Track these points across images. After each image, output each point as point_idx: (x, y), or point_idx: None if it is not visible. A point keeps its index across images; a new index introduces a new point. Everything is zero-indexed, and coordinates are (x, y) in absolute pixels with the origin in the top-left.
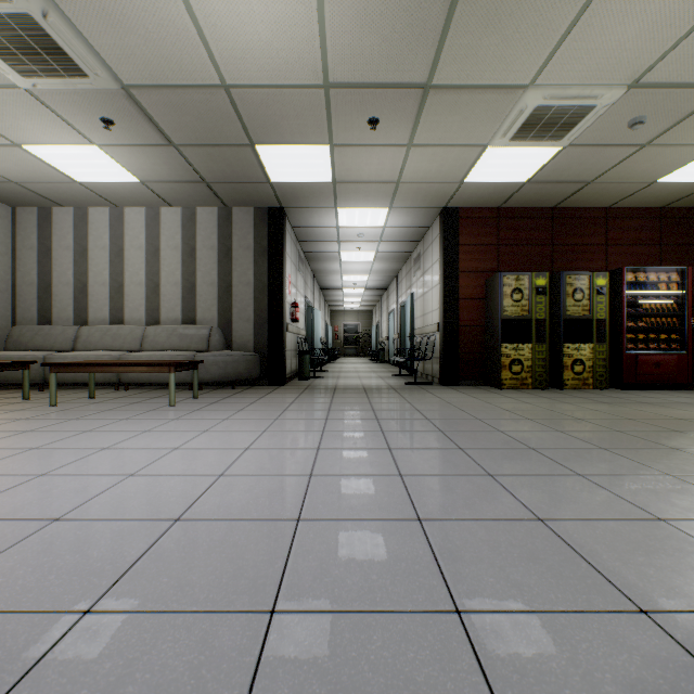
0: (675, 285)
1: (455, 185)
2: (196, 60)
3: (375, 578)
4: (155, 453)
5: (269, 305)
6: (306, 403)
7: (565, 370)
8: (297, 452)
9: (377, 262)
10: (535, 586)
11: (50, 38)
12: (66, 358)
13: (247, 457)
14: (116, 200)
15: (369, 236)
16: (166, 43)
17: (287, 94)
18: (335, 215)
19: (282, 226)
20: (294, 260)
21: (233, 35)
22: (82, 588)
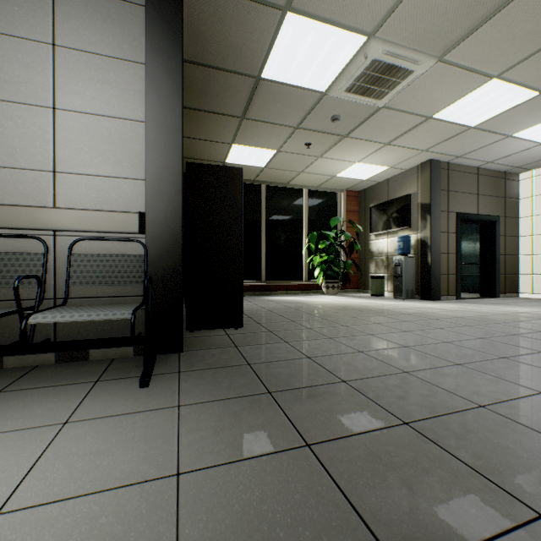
0: None
1: None
2: None
3: None
4: None
5: None
6: None
7: None
8: None
9: None
10: None
11: None
12: None
13: None
14: None
15: None
16: None
17: None
18: None
19: None
20: None
21: None
22: None
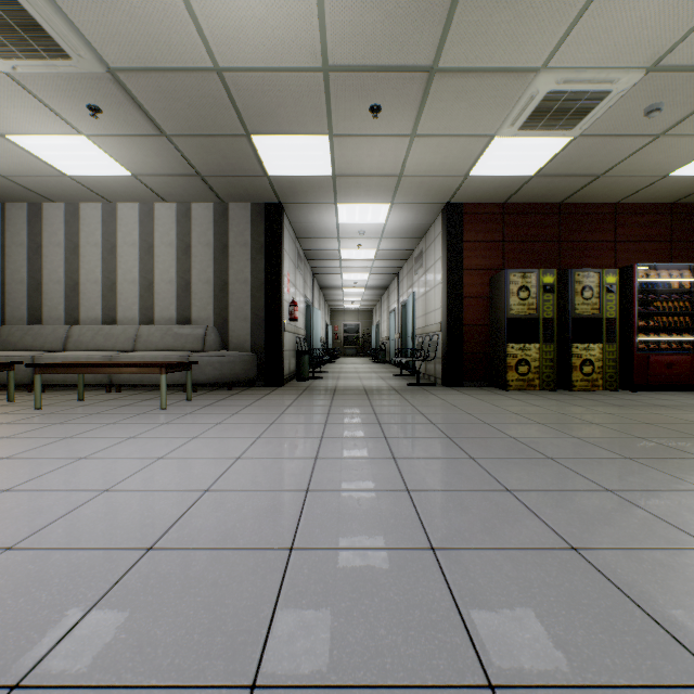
0: (687, 283)
1: (460, 179)
2: (186, 39)
3: (383, 633)
4: (137, 464)
5: (267, 303)
6: (304, 406)
7: (574, 371)
8: (293, 462)
9: (378, 261)
10: (583, 645)
11: (27, 13)
12: (56, 358)
13: (238, 468)
14: (108, 194)
15: (369, 234)
16: (153, 20)
17: (284, 79)
18: (335, 211)
19: (280, 222)
20: (293, 258)
21: (225, 10)
22: (17, 649)
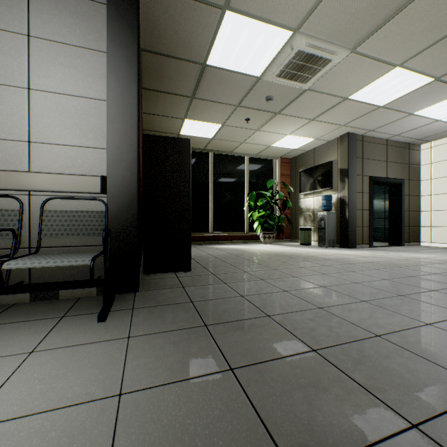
0: None
1: (218, 0)
2: None
3: None
4: None
5: None
6: None
7: None
8: None
9: None
10: None
11: None
12: None
13: None
14: None
15: None
16: None
17: None
18: None
19: None
20: None
21: None
22: None
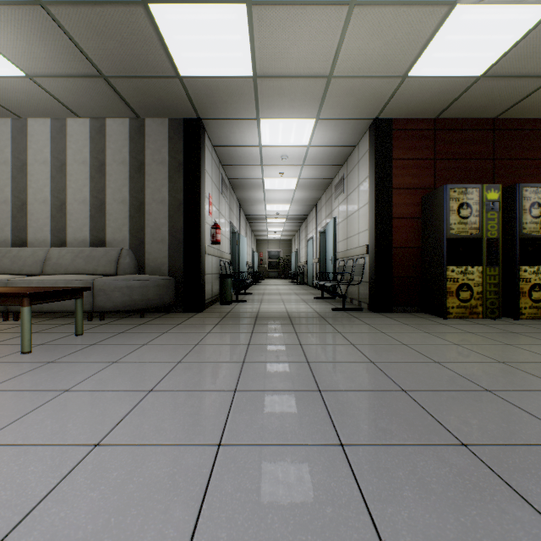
0: None
1: (396, 82)
2: None
3: None
4: None
5: (185, 224)
6: (214, 346)
7: (521, 297)
8: None
9: (299, 191)
10: None
11: None
12: None
13: None
14: (12, 106)
15: (292, 159)
16: None
17: None
18: (257, 129)
19: (199, 138)
20: (216, 182)
21: None
22: None
